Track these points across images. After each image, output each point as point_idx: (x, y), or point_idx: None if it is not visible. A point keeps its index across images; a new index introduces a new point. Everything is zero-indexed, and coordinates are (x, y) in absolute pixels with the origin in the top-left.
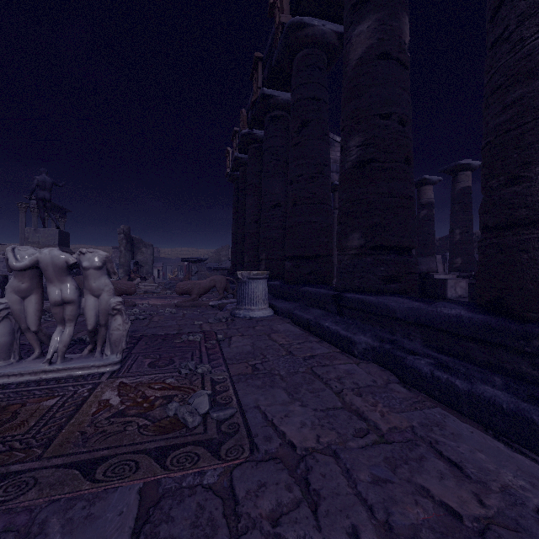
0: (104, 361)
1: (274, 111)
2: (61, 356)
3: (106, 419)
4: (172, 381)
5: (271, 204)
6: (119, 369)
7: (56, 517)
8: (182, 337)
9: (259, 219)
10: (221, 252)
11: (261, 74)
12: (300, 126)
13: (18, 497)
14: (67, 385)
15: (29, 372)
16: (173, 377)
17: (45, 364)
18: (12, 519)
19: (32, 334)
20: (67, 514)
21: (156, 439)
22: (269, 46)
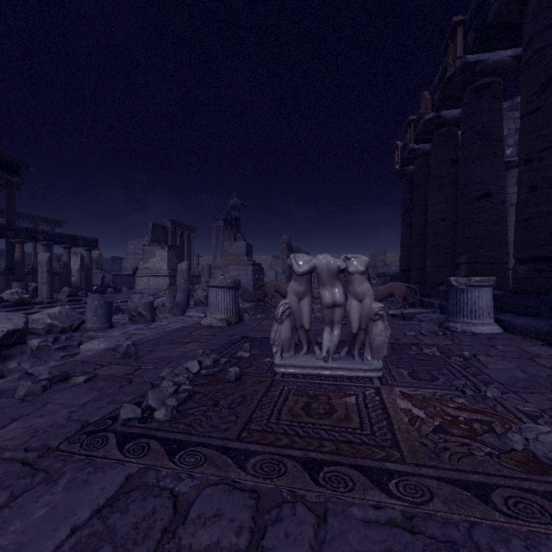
0: (369, 366)
1: (478, 80)
2: (331, 355)
3: (433, 434)
4: (463, 402)
5: (475, 195)
6: (381, 375)
7: (499, 547)
8: (412, 348)
9: (448, 216)
10: (377, 257)
11: (461, 41)
12: (542, 84)
13: (427, 503)
14: (348, 384)
15: (309, 366)
16: (459, 397)
17: (321, 360)
18: (444, 529)
19: (302, 332)
20: (511, 548)
21: (532, 478)
22: (477, 1)
